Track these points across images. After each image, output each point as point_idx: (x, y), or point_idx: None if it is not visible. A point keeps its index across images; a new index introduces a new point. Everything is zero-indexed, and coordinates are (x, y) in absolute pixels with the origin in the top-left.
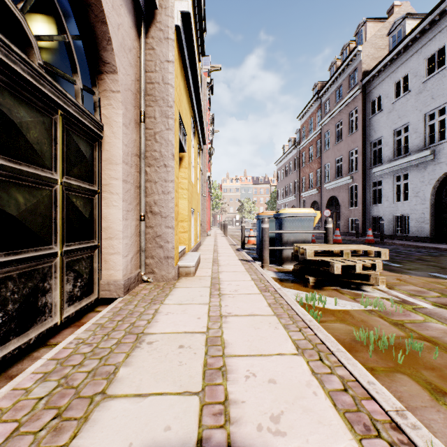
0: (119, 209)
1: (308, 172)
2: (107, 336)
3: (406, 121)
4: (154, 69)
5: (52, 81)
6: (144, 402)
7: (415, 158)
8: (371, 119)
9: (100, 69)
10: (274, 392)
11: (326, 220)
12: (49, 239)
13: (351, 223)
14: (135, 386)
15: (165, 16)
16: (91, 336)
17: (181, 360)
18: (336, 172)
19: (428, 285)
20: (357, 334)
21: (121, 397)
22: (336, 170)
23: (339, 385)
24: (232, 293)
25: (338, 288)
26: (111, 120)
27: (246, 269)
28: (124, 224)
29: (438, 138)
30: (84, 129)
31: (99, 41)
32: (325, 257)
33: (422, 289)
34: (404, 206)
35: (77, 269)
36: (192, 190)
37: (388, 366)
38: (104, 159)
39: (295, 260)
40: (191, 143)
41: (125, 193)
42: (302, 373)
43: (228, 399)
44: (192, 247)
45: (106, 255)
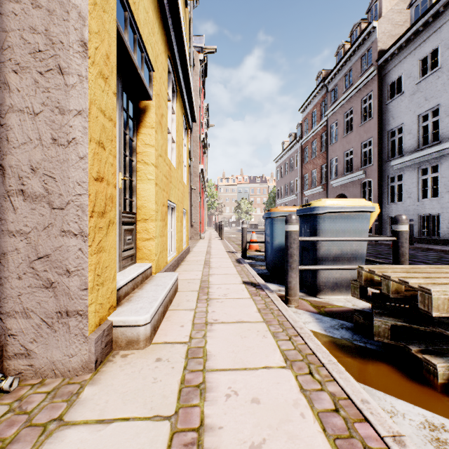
0: None
1: (311, 169)
2: None
3: (436, 103)
4: None
5: None
6: None
7: None
8: (389, 105)
9: None
10: None
11: (398, 218)
12: None
13: None
14: None
15: None
16: None
17: None
18: (345, 167)
19: None
20: None
21: None
22: (345, 164)
23: None
24: None
25: None
26: None
27: (260, 312)
28: None
29: None
30: None
31: None
32: None
33: None
34: (433, 204)
35: None
36: (169, 172)
37: None
38: None
39: (362, 297)
40: (170, 103)
41: None
42: None
43: None
44: (169, 261)
45: None
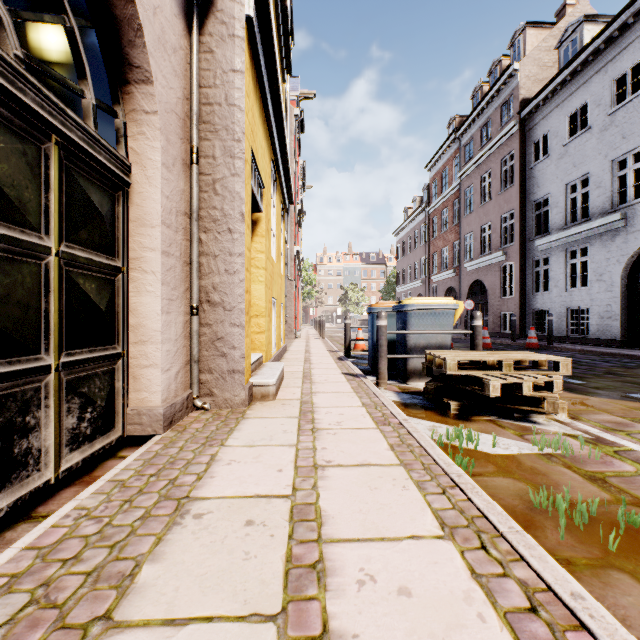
0: (156, 297)
1: (441, 246)
2: (128, 504)
3: (585, 172)
4: (212, 83)
5: (40, 86)
6: (179, 638)
7: (599, 224)
8: (534, 169)
9: (125, 77)
10: (408, 614)
11: (473, 314)
12: (36, 344)
13: (504, 319)
14: (164, 603)
15: (230, 1)
16: (103, 503)
17: (249, 550)
18: (483, 246)
19: (630, 413)
20: (536, 498)
21: (139, 626)
22: (483, 242)
23: (521, 600)
24: (332, 428)
25: (494, 418)
26: (143, 157)
27: (353, 388)
28: (165, 320)
29: (632, 196)
30: (98, 169)
31: (123, 31)
32: (474, 371)
33: (622, 420)
34: (582, 294)
35: (86, 391)
36: (272, 270)
37: (594, 556)
38: (133, 219)
39: (428, 374)
40: (271, 200)
41: (166, 272)
42: (454, 574)
43: (327, 631)
44: (272, 355)
45: (136, 368)
